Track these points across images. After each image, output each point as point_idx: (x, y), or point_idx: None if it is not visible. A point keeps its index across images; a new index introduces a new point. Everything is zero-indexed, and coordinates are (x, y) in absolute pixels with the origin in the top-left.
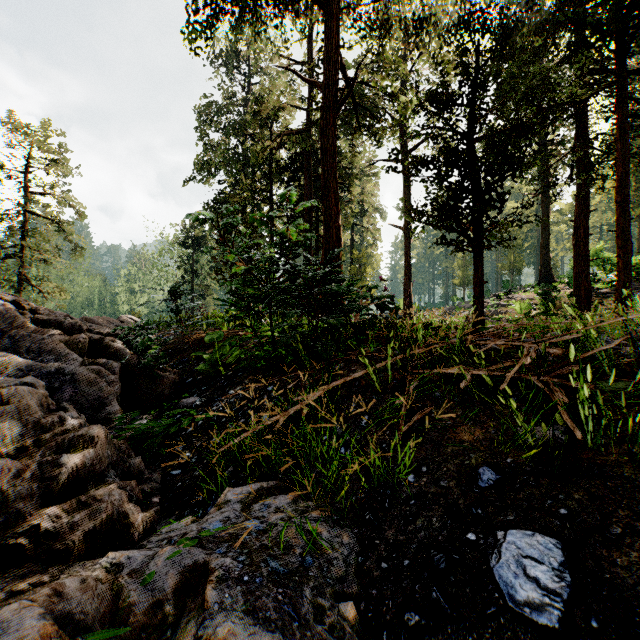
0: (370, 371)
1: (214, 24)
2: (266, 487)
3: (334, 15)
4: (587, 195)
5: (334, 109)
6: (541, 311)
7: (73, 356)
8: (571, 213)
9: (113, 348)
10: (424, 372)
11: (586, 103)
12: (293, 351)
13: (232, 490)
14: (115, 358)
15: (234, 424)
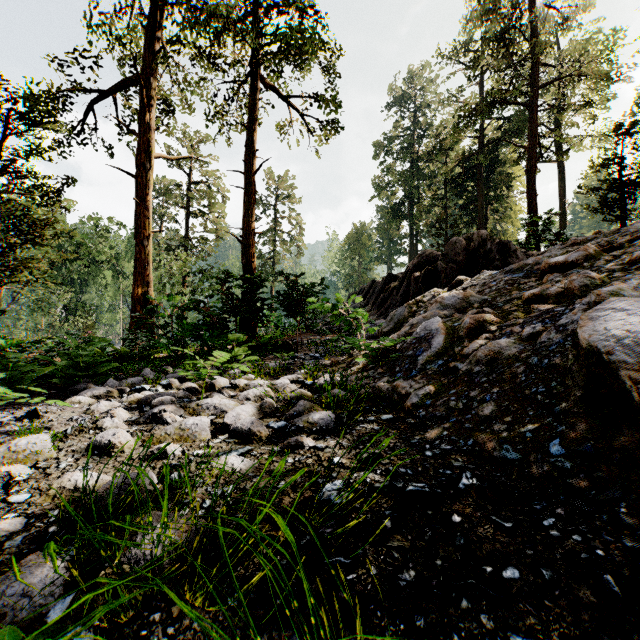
0: None
1: (467, 127)
2: None
3: (534, 111)
4: None
5: (535, 159)
6: None
7: None
8: None
9: None
10: None
11: None
12: None
13: None
14: None
15: None
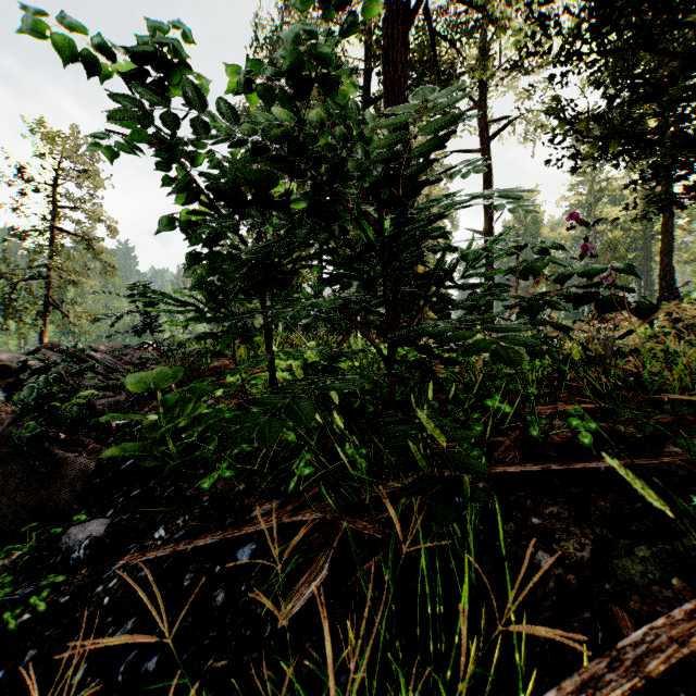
0: None
1: None
2: None
3: None
4: None
5: (405, 21)
6: None
7: None
8: (688, 216)
9: None
10: None
11: None
12: None
13: None
14: None
15: None
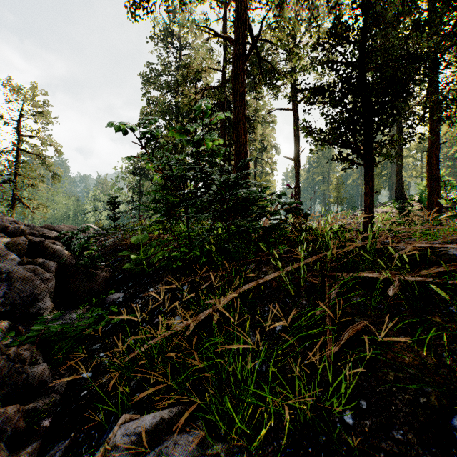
0: (283, 274)
1: None
2: (167, 418)
3: None
4: (438, 131)
5: (243, 58)
6: (452, 213)
7: (12, 256)
8: (416, 149)
9: (53, 249)
10: (343, 276)
11: (437, 60)
12: (208, 252)
13: (124, 426)
14: (53, 258)
15: (145, 327)
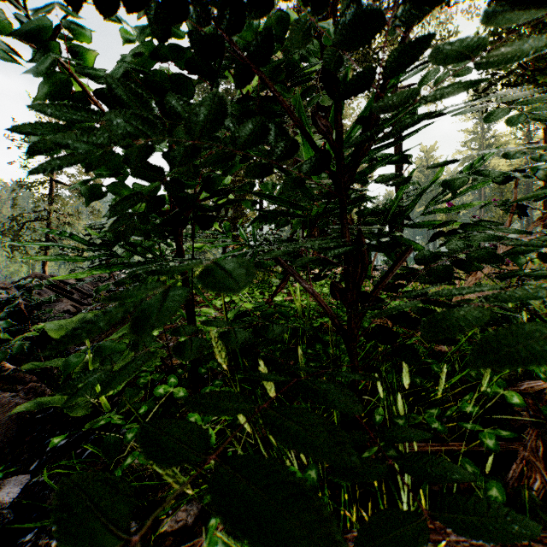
0: None
1: None
2: None
3: None
4: None
5: None
6: None
7: None
8: None
9: None
10: None
11: None
12: None
13: None
14: None
15: None
